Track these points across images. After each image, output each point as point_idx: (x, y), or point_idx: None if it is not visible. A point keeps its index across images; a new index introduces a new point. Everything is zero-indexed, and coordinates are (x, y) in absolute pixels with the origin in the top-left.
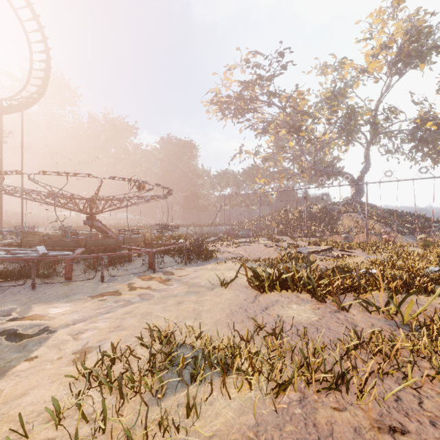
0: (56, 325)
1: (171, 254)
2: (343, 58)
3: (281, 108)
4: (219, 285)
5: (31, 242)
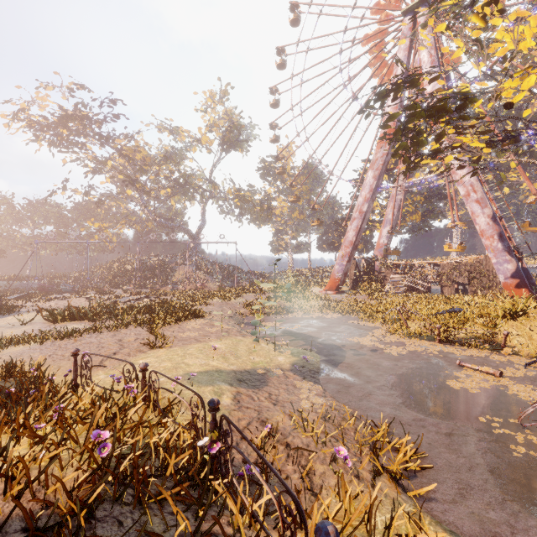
0: None
1: None
2: (177, 126)
3: (118, 151)
4: (20, 325)
5: None
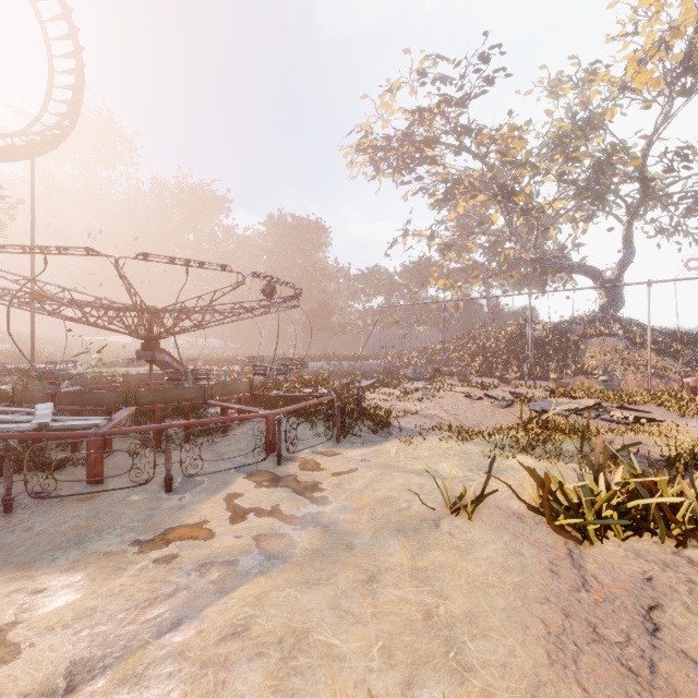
0: (9, 694)
1: (304, 417)
2: (594, 62)
3: (478, 156)
4: (447, 509)
5: (30, 394)
